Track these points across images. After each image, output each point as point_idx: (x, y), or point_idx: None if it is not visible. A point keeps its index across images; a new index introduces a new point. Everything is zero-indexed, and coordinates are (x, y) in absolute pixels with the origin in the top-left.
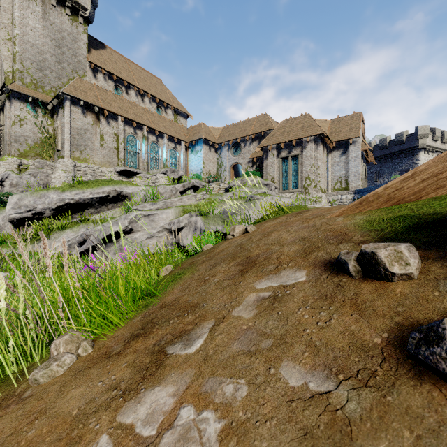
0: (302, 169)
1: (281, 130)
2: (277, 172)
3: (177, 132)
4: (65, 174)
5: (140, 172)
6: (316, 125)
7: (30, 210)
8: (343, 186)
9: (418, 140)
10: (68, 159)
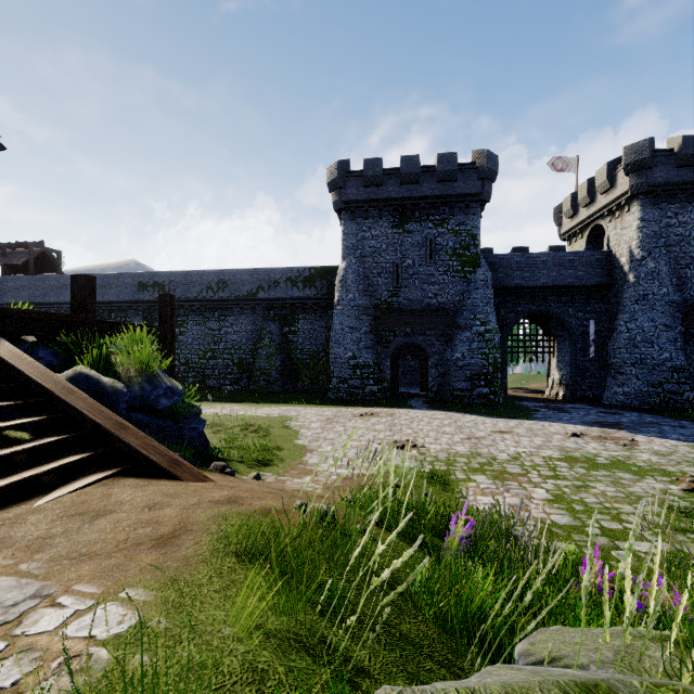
0: None
1: None
2: None
3: None
4: None
5: None
6: None
7: None
8: None
9: None
10: None
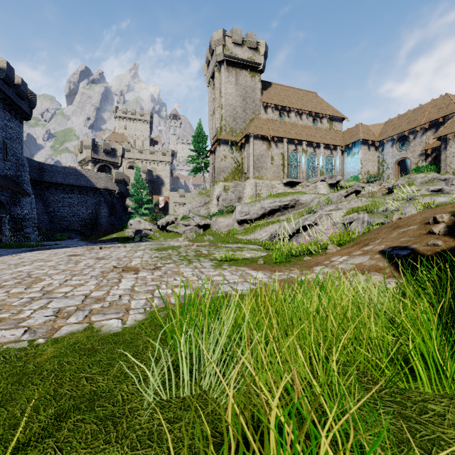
0: None
1: None
2: None
3: (333, 138)
4: (251, 190)
5: (301, 182)
6: None
7: (247, 214)
8: None
9: None
10: (252, 179)
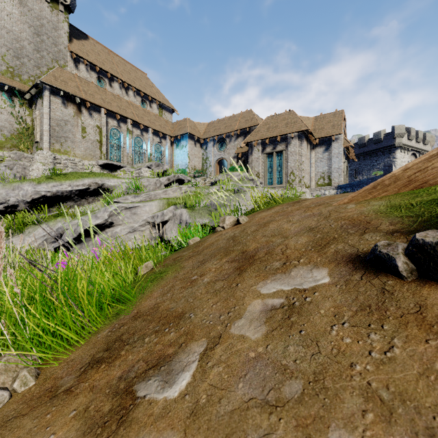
0: (286, 164)
1: (266, 126)
2: (262, 168)
3: (162, 126)
4: (44, 167)
5: (124, 166)
6: (300, 121)
7: (2, 203)
8: (326, 182)
9: (394, 138)
10: (47, 151)
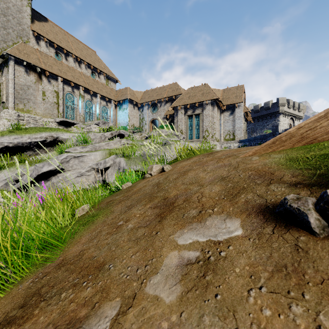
0: (202, 124)
1: (188, 95)
2: (185, 126)
3: (108, 93)
4: (9, 123)
5: (77, 123)
6: (213, 92)
7: None
8: (231, 137)
9: (279, 107)
10: (12, 110)
